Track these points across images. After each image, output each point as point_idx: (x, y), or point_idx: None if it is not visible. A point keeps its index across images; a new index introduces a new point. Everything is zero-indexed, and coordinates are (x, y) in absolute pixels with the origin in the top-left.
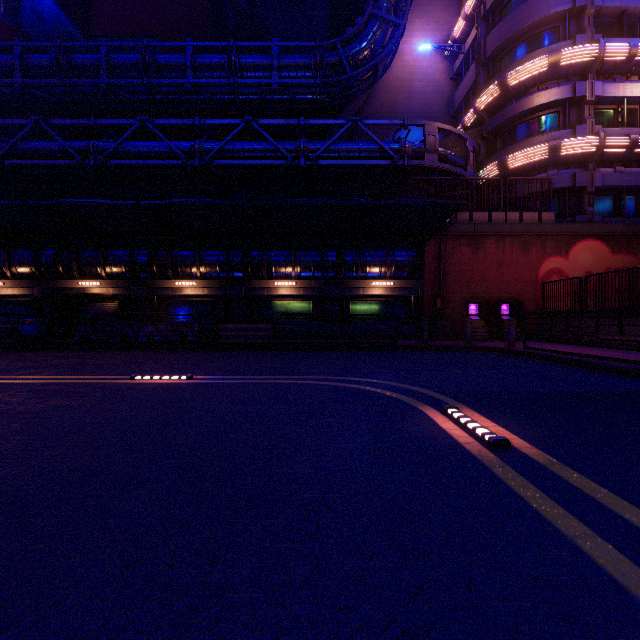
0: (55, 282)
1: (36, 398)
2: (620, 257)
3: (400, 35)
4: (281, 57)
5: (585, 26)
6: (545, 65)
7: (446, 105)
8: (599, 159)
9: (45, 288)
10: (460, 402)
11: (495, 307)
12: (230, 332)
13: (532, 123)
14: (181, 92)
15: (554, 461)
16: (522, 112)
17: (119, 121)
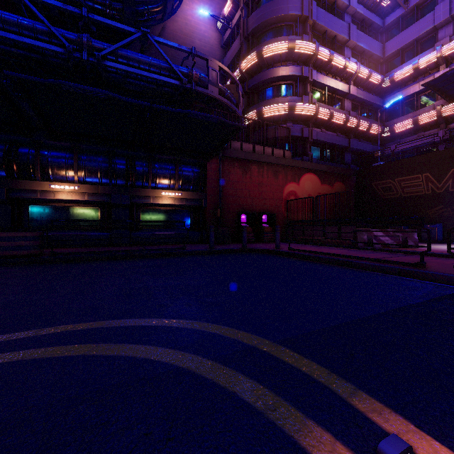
0: None
1: None
2: (325, 186)
3: None
4: None
5: (308, 30)
6: (286, 48)
7: None
8: (314, 121)
9: None
10: (349, 380)
11: (257, 217)
12: None
13: (277, 88)
14: None
15: None
16: (272, 78)
17: None
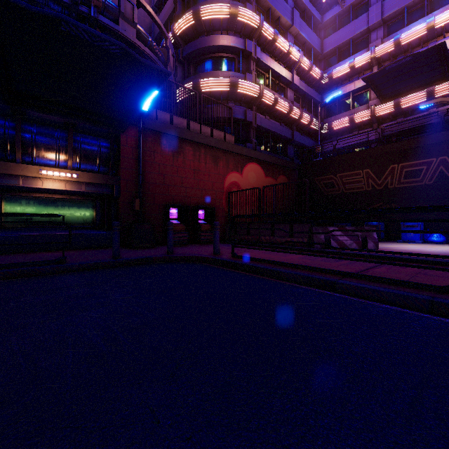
0: None
1: None
2: (269, 179)
3: None
4: None
5: None
6: (228, 12)
7: (148, 29)
8: (258, 105)
9: None
10: None
11: (193, 212)
12: None
13: (217, 61)
14: None
15: None
16: (211, 46)
17: None
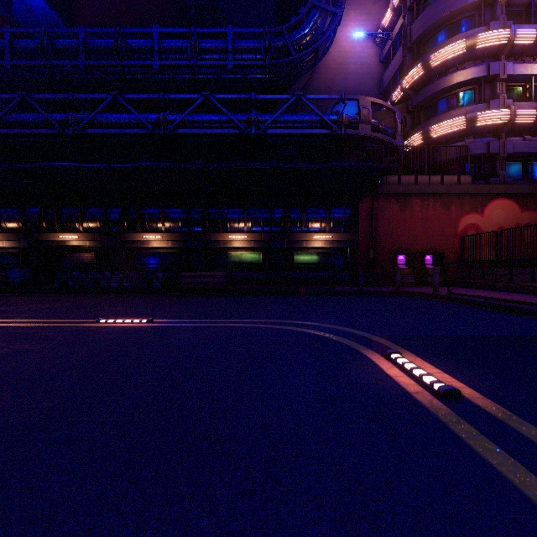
0: (39, 236)
1: (2, 342)
2: (528, 214)
3: (337, 23)
4: (235, 42)
5: (498, 14)
6: (463, 48)
7: (376, 84)
8: (510, 129)
9: (30, 241)
10: (401, 346)
11: (420, 257)
12: (190, 279)
13: (451, 98)
14: (149, 72)
15: (511, 415)
16: (443, 89)
17: (94, 96)
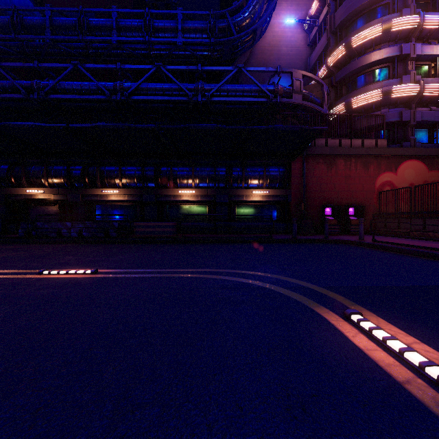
0: (8, 190)
1: None
2: (434, 173)
3: (272, 9)
4: (184, 22)
5: (409, 2)
6: (380, 31)
7: (304, 64)
8: (419, 101)
9: None
10: (354, 302)
11: (344, 210)
12: (143, 229)
13: (369, 74)
14: (108, 47)
15: None
16: (362, 66)
17: (57, 65)
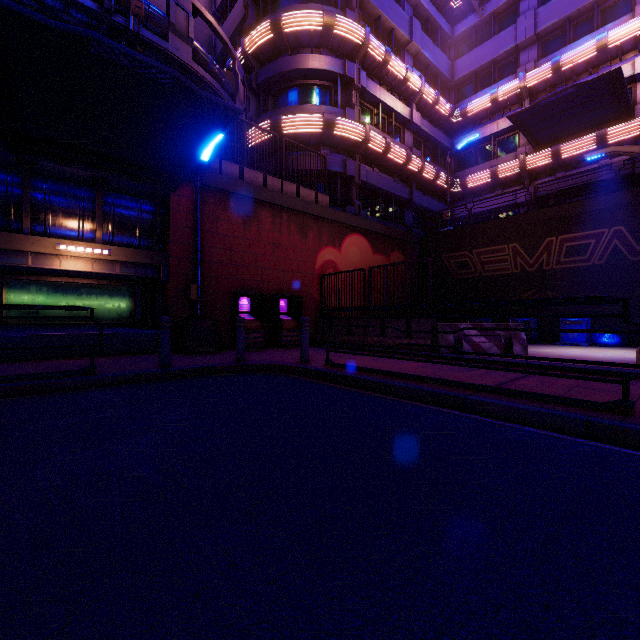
0: None
1: None
2: (378, 257)
3: None
4: None
5: (354, 5)
6: (320, 23)
7: (207, 44)
8: (363, 153)
9: None
10: None
11: (271, 303)
12: None
13: (306, 90)
14: None
15: None
16: (297, 70)
17: None
